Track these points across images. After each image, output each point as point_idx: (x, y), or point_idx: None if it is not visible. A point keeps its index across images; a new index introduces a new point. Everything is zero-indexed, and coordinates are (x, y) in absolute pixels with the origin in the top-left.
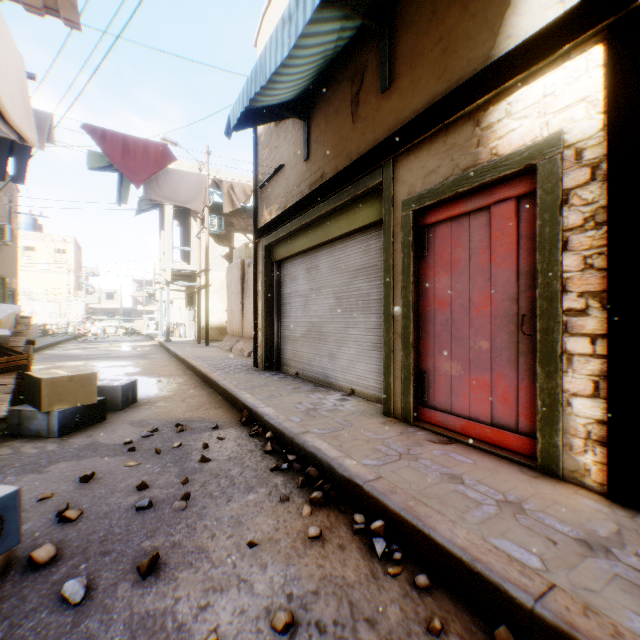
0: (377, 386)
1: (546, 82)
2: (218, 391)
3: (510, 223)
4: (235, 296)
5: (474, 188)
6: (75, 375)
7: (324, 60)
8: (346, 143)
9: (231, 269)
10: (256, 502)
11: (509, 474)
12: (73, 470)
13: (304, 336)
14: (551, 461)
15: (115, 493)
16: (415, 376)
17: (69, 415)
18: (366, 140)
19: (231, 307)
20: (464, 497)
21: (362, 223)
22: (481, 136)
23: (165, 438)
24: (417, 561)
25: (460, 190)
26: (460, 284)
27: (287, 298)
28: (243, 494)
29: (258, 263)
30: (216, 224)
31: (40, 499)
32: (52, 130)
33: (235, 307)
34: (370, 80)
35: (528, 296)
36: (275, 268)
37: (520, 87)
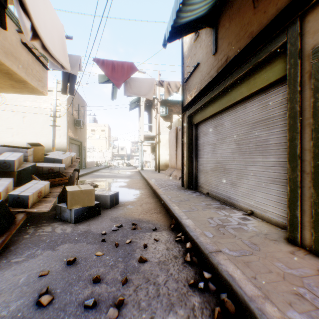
0: (275, 212)
1: None
2: (160, 201)
3: None
4: (172, 147)
5: None
6: (83, 190)
7: None
8: (247, 27)
9: (170, 133)
10: None
11: None
12: (68, 251)
13: (212, 170)
14: None
15: (79, 281)
16: None
17: (80, 211)
18: (267, 16)
19: (170, 153)
20: None
21: (261, 85)
22: None
23: (124, 233)
24: None
25: None
26: None
27: (201, 146)
28: (164, 312)
29: (184, 126)
30: (164, 111)
31: (39, 275)
32: (80, 64)
33: (172, 152)
34: None
35: None
36: (194, 128)
37: None
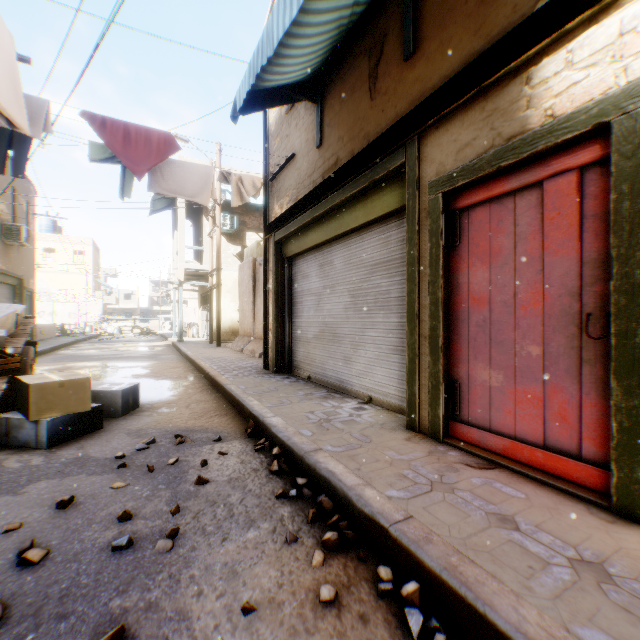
0: (398, 394)
1: (624, 16)
2: (225, 396)
3: (570, 200)
4: (246, 295)
5: (521, 160)
6: (66, 380)
7: (339, 31)
8: (363, 123)
9: (242, 268)
10: (257, 542)
11: (575, 516)
12: (52, 491)
13: (317, 337)
14: (632, 501)
15: (92, 524)
16: (445, 385)
17: (60, 424)
18: (386, 117)
19: (242, 307)
20: (523, 551)
21: (381, 212)
22: (531, 96)
23: (161, 452)
24: None
25: (503, 164)
26: (502, 277)
27: (299, 297)
28: (242, 530)
29: (268, 260)
30: (228, 223)
31: (5, 531)
32: (49, 118)
33: (246, 307)
34: (391, 49)
35: (595, 290)
36: (286, 265)
37: (585, 28)
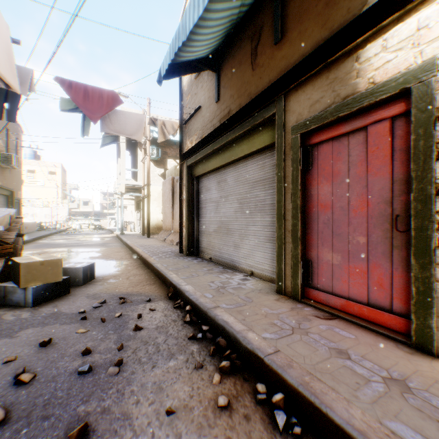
0: (271, 269)
1: (420, 17)
2: (153, 271)
3: (385, 139)
4: (167, 202)
5: (353, 112)
6: (45, 260)
7: (230, 23)
8: (247, 86)
9: (165, 184)
10: (175, 368)
11: (388, 350)
12: (37, 335)
13: (216, 231)
14: (425, 340)
15: (64, 357)
16: (302, 263)
17: (41, 290)
18: (263, 82)
19: (165, 210)
20: (353, 373)
21: (259, 146)
22: (359, 69)
23: (110, 309)
24: (315, 435)
25: (341, 114)
26: (340, 191)
27: (203, 203)
28: (165, 360)
29: (183, 178)
30: (155, 153)
31: (5, 362)
32: (33, 81)
33: (167, 210)
34: (266, 36)
35: (401, 199)
36: (195, 182)
37: (395, 25)
